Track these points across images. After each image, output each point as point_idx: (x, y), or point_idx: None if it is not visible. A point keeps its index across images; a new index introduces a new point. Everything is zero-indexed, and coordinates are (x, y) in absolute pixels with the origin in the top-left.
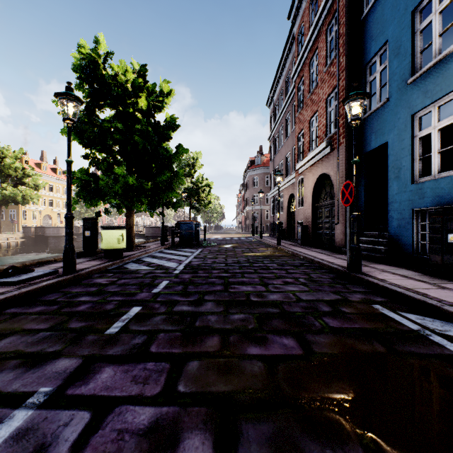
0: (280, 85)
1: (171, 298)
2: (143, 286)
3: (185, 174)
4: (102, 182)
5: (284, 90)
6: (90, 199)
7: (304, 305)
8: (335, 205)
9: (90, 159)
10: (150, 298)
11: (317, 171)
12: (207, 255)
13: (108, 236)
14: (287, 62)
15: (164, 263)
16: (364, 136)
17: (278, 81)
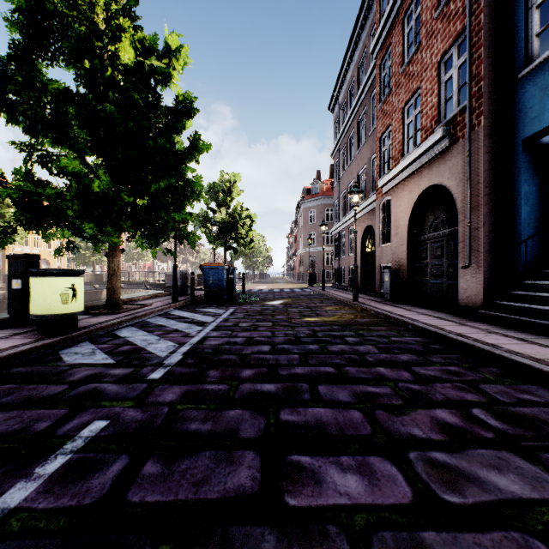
0: (350, 75)
1: None
2: None
3: (219, 203)
4: (52, 193)
5: (356, 80)
6: (33, 223)
7: None
8: (459, 236)
9: (30, 151)
10: None
11: (419, 184)
12: (240, 322)
13: (41, 288)
14: (361, 39)
15: (149, 344)
16: (523, 108)
17: (346, 70)
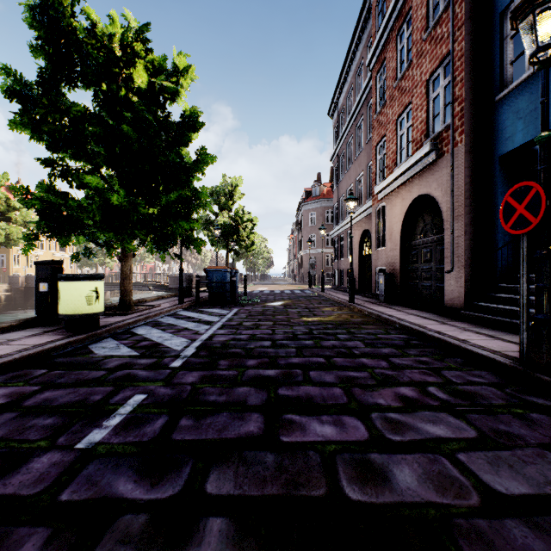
0: (348, 83)
1: (108, 486)
2: (73, 417)
3: (221, 206)
4: (73, 204)
5: (354, 88)
6: (55, 231)
7: (533, 544)
8: (444, 242)
9: (53, 166)
10: (45, 486)
11: (410, 193)
12: (244, 322)
13: (69, 291)
14: (359, 49)
15: (165, 340)
16: (499, 128)
17: (345, 78)
